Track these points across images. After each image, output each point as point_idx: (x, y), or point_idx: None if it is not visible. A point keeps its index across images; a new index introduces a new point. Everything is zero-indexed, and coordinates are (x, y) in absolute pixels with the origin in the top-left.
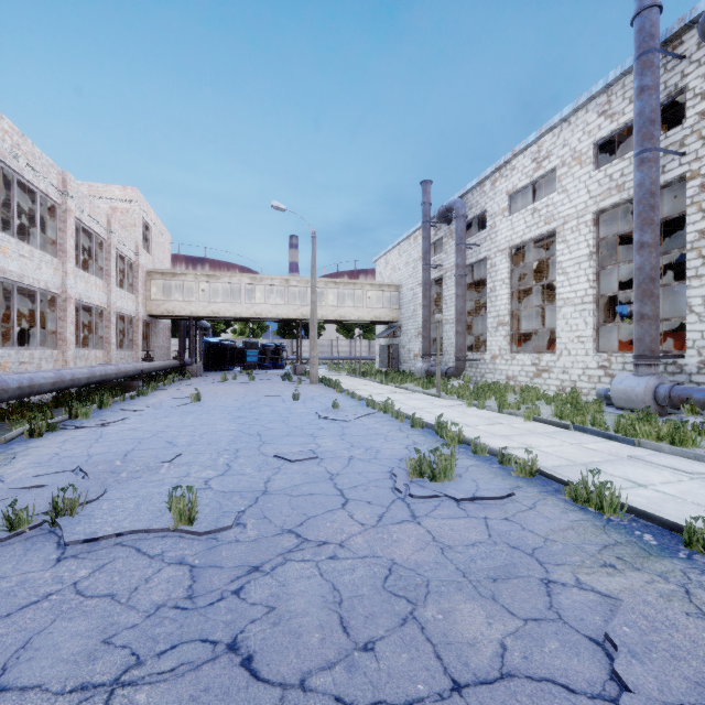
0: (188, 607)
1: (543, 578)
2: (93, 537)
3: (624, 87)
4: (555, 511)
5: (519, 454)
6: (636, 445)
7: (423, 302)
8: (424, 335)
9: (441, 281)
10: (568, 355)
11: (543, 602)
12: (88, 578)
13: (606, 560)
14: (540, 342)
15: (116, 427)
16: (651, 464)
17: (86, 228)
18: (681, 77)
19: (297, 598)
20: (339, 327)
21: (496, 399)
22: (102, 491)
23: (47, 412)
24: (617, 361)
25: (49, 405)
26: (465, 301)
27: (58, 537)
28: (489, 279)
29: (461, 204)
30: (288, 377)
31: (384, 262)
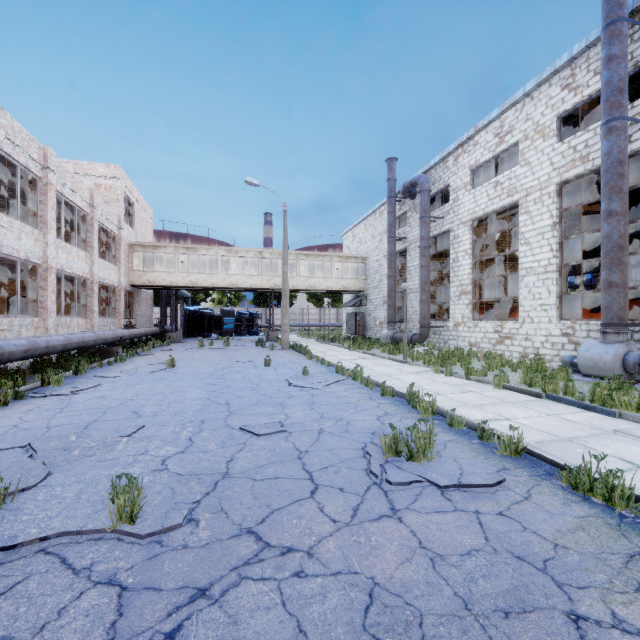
0: None
1: (569, 612)
2: (9, 543)
3: (588, 60)
4: (555, 503)
5: (497, 427)
6: (617, 417)
7: (388, 272)
8: (389, 303)
9: (405, 253)
10: (531, 322)
11: None
12: None
13: (639, 579)
14: (500, 310)
15: (85, 395)
16: None
17: (68, 202)
18: None
19: None
20: (310, 297)
21: (461, 365)
22: (44, 475)
23: (19, 379)
24: (581, 329)
25: (25, 372)
26: (429, 271)
27: None
28: (452, 250)
29: (425, 179)
30: (261, 343)
31: (352, 236)
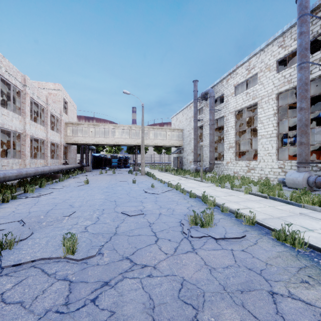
0: (64, 311)
1: (269, 291)
2: (18, 263)
3: (291, 33)
4: (268, 246)
5: (244, 212)
6: (302, 207)
7: (194, 137)
8: (194, 152)
9: (202, 127)
10: (264, 162)
11: (272, 308)
12: (10, 290)
13: (302, 278)
14: (249, 155)
15: (45, 197)
16: (312, 217)
17: (35, 102)
18: (320, 27)
19: (128, 305)
20: (155, 149)
21: (229, 183)
22: (30, 234)
23: (13, 189)
24: (288, 165)
25: (15, 186)
26: (214, 136)
27: (1, 261)
28: (225, 126)
29: (212, 91)
30: (130, 172)
31: (176, 119)
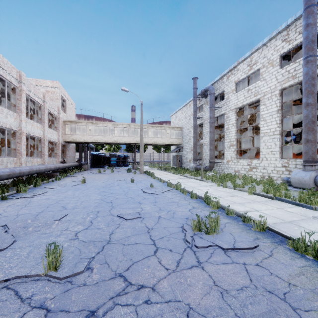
0: None
1: None
2: None
3: (296, 26)
4: (286, 258)
5: (251, 215)
6: (313, 209)
7: (193, 135)
8: (194, 151)
9: (202, 125)
10: (266, 160)
11: None
12: None
13: None
14: (250, 154)
15: (38, 198)
16: None
17: (32, 99)
18: None
19: None
20: (154, 147)
21: (231, 182)
22: (11, 242)
23: (5, 189)
24: (292, 163)
25: (9, 185)
26: (214, 134)
27: None
28: (226, 123)
29: (212, 88)
30: (129, 170)
31: (175, 117)
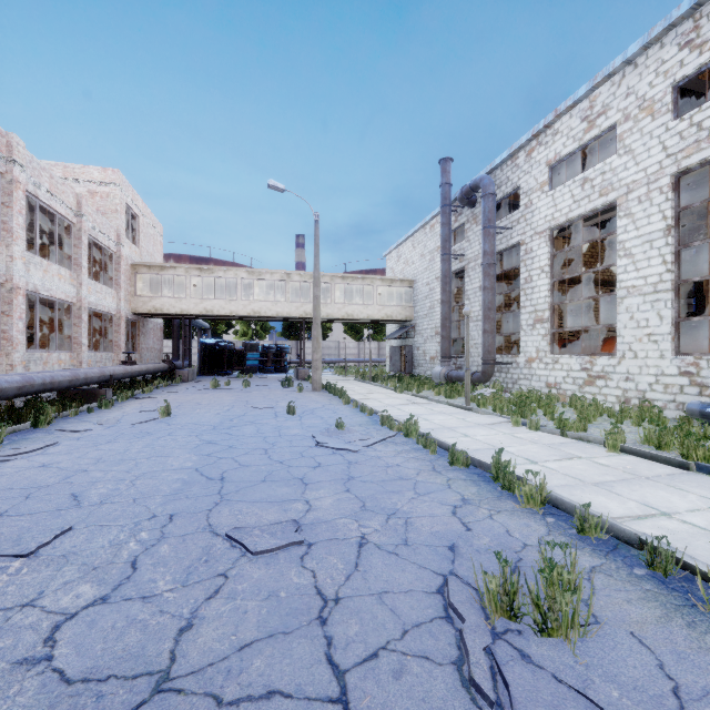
0: None
1: None
2: None
3: None
4: None
5: (658, 533)
6: None
7: (442, 297)
8: (443, 335)
9: (461, 274)
10: (634, 358)
11: None
12: None
13: None
14: (582, 342)
15: (22, 463)
16: None
17: (45, 207)
18: None
19: None
20: (347, 328)
21: (545, 414)
22: None
23: None
24: (709, 366)
25: None
26: (494, 294)
27: None
28: (523, 267)
29: (489, 180)
30: (288, 382)
31: (396, 256)
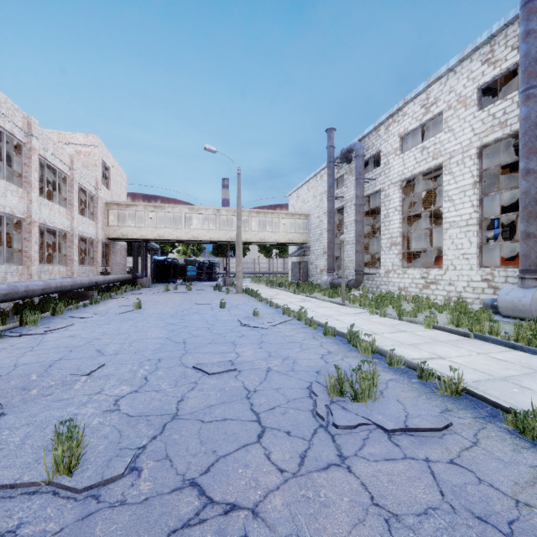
0: None
1: None
2: None
3: (506, 37)
4: (506, 449)
5: (433, 365)
6: None
7: (328, 227)
8: (329, 254)
9: (342, 210)
10: (454, 269)
11: None
12: None
13: None
14: (425, 259)
15: (57, 335)
16: None
17: (50, 165)
18: None
19: None
20: (260, 248)
21: (393, 307)
22: None
23: None
24: (500, 275)
25: (8, 313)
26: (363, 225)
27: None
28: (383, 207)
29: (359, 145)
30: (218, 288)
31: (296, 196)
